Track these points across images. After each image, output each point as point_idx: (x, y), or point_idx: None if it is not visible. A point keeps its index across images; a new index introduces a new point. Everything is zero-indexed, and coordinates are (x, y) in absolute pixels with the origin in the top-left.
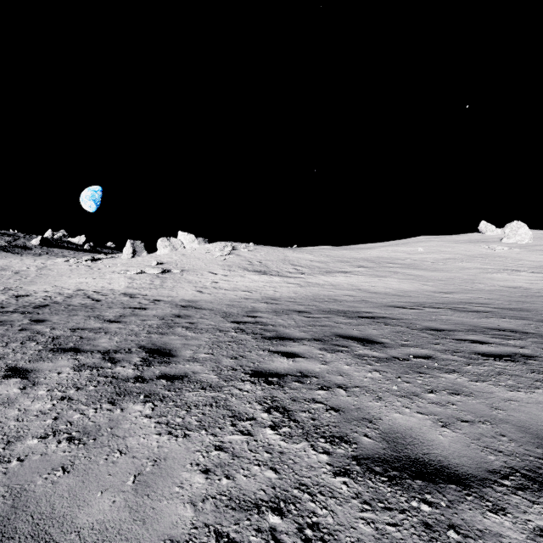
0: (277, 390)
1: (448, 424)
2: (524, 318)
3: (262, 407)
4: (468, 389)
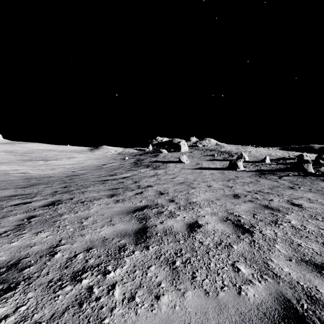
0: (37, 280)
1: (112, 224)
2: (6, 188)
3: (70, 285)
4: (83, 215)
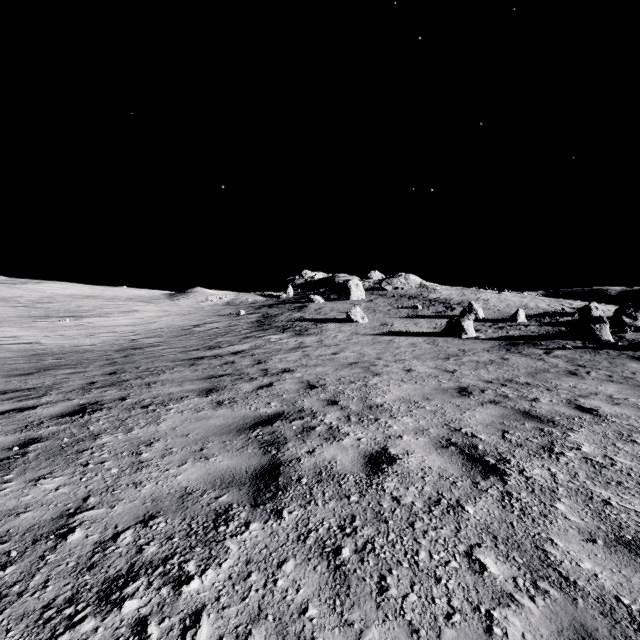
0: (16, 603)
1: (205, 456)
2: None
3: (95, 616)
4: (144, 437)
